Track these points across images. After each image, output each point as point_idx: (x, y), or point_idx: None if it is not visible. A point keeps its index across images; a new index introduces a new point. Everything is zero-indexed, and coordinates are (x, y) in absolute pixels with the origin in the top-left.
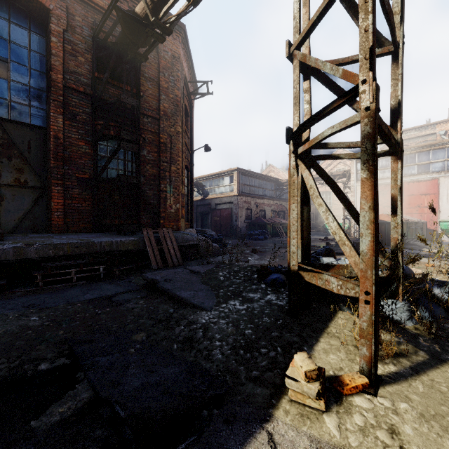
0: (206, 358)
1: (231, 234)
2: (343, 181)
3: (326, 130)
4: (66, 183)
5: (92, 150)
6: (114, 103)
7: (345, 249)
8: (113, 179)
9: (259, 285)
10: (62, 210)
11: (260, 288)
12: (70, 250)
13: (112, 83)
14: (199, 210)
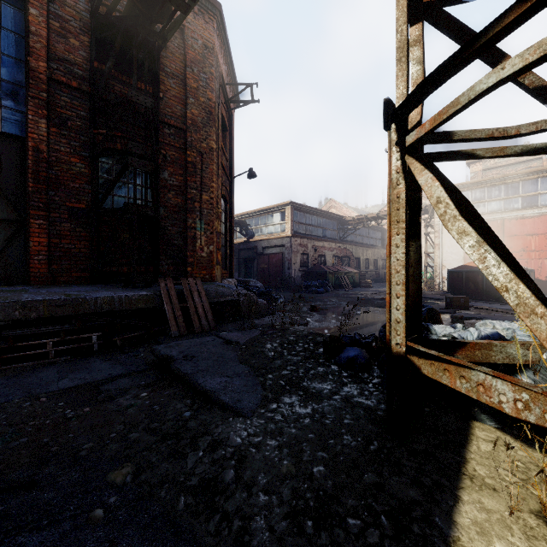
0: (238, 542)
1: (282, 286)
2: (424, 218)
3: (482, 80)
4: (51, 215)
5: (90, 170)
6: (120, 103)
7: (536, 324)
8: (118, 209)
9: (329, 367)
10: (45, 252)
11: (331, 372)
12: (48, 310)
13: (119, 78)
14: (242, 255)
